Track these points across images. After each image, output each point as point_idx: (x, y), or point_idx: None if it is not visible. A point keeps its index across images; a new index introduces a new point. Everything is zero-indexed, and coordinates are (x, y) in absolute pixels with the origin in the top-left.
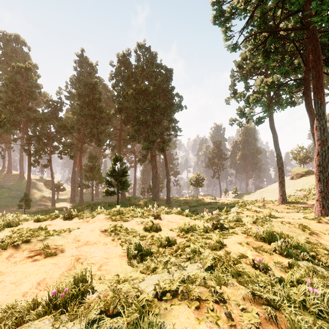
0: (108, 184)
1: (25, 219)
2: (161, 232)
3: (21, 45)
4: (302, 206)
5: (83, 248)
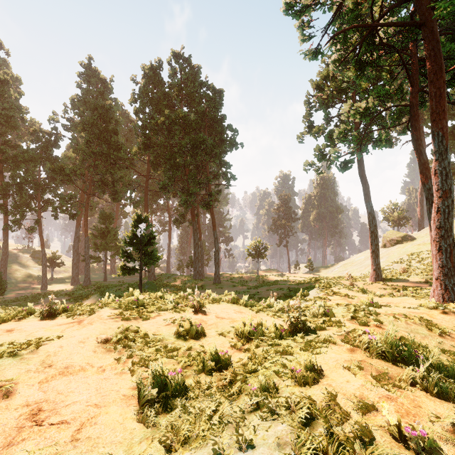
0: (126, 256)
1: None
2: (205, 339)
3: None
4: (403, 285)
5: (54, 383)
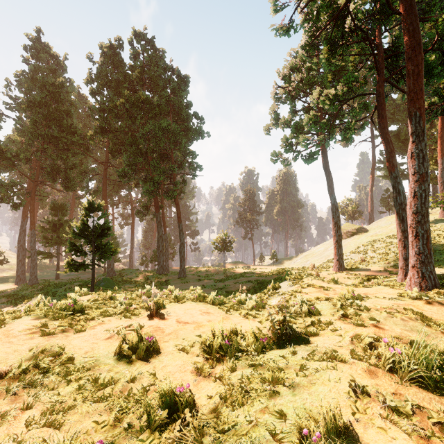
0: (75, 250)
1: None
2: (159, 359)
3: None
4: (365, 274)
5: None
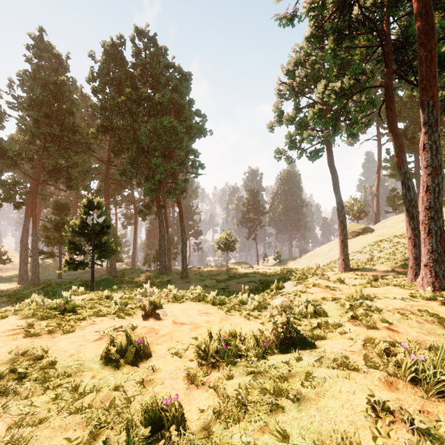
0: (74, 249)
1: None
2: (149, 364)
3: None
4: (372, 274)
5: None
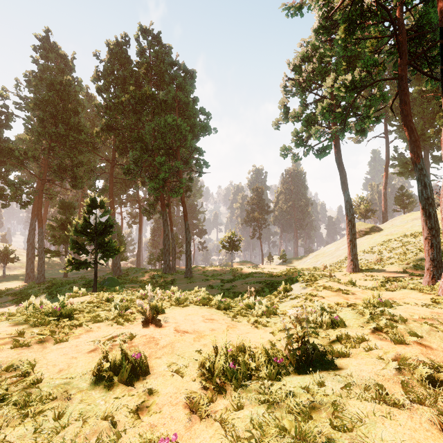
0: (77, 248)
1: None
2: (146, 384)
3: None
4: (383, 275)
5: None
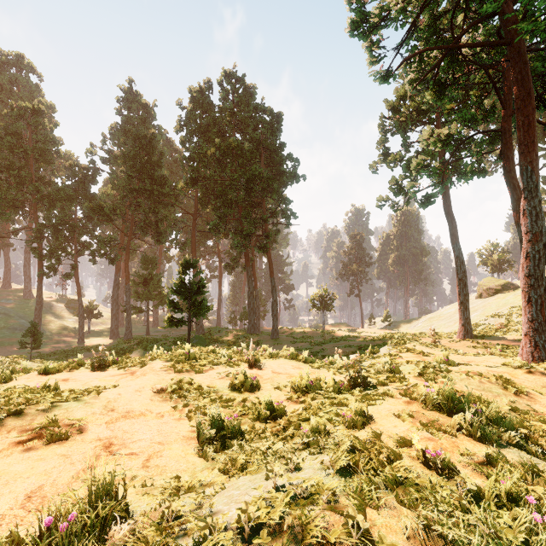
0: (173, 307)
1: (26, 369)
2: (260, 392)
3: (27, 72)
4: (497, 343)
5: (119, 424)
